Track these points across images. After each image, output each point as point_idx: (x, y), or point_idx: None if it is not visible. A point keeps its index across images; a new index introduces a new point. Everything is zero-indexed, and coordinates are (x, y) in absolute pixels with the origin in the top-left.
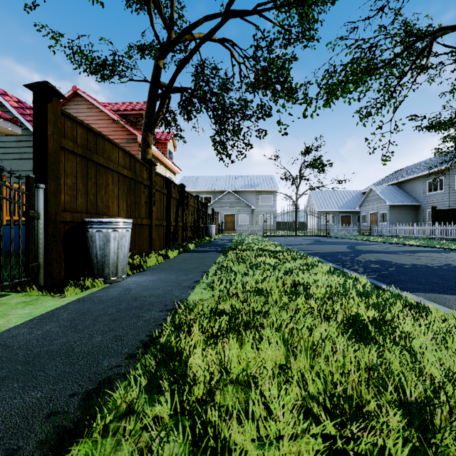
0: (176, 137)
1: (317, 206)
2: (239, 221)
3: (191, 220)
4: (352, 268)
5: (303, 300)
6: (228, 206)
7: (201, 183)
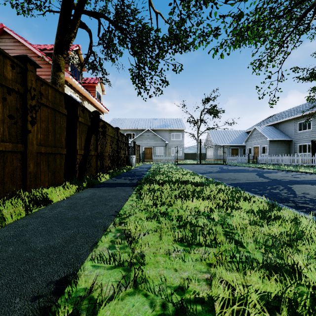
0: (102, 80)
1: (214, 141)
2: (156, 153)
3: (109, 150)
4: None
5: None
6: (147, 141)
7: (127, 123)
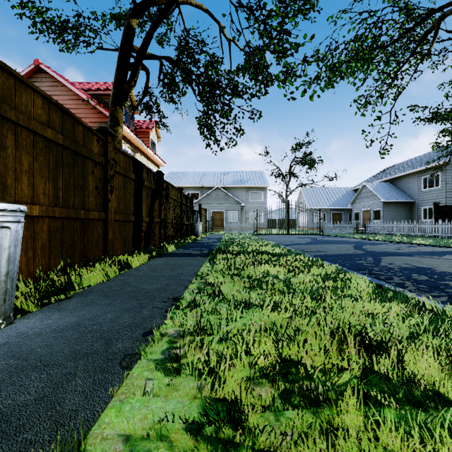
0: (159, 124)
1: (308, 203)
2: (228, 219)
3: (172, 216)
4: (393, 281)
5: (447, 441)
6: (216, 203)
7: (189, 179)
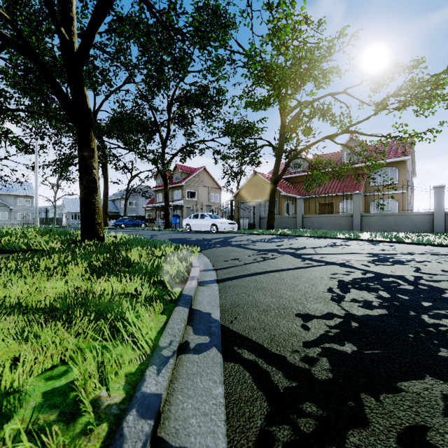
0: None
1: (68, 208)
2: None
3: None
4: None
5: None
6: None
7: None
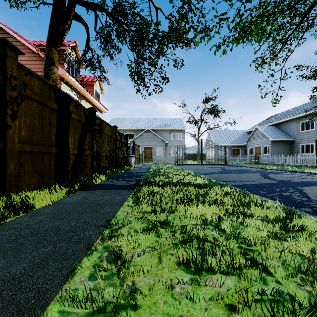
0: (100, 78)
1: (215, 141)
2: (156, 153)
3: (106, 149)
4: None
5: None
6: (147, 141)
7: (126, 123)
